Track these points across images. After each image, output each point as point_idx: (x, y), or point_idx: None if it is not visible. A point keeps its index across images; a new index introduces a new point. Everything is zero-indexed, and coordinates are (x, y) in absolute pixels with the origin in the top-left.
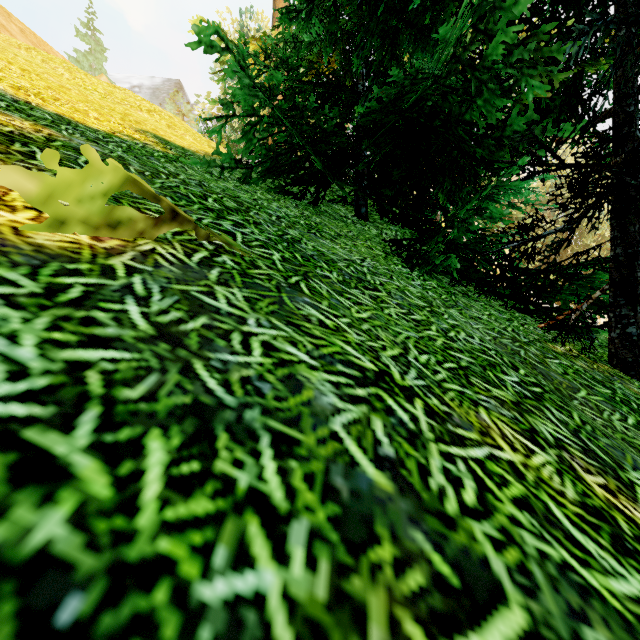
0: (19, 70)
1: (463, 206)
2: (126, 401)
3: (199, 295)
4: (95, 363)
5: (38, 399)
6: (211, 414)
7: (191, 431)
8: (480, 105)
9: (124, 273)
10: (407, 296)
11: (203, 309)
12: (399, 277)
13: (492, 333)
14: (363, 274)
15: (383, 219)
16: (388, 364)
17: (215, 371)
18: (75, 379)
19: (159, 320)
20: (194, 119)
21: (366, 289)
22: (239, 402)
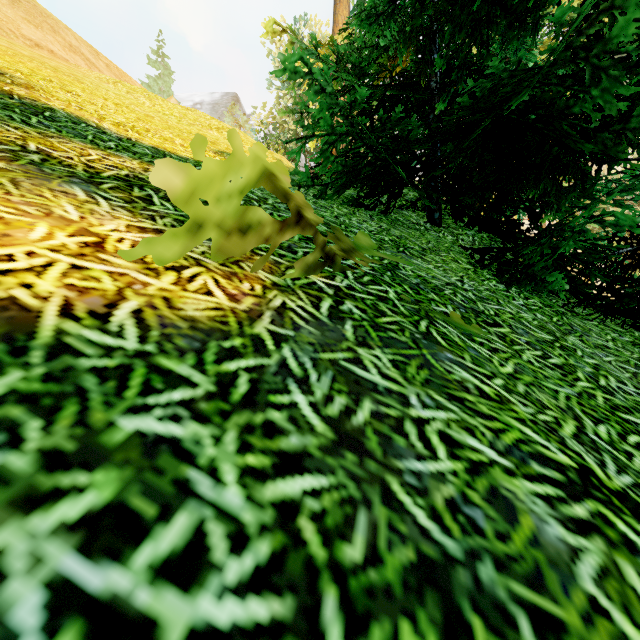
0: (113, 105)
1: (574, 212)
2: (354, 569)
3: (348, 365)
4: (300, 502)
5: (271, 583)
6: (445, 578)
7: (440, 618)
8: (595, 93)
9: (273, 344)
10: (528, 328)
11: (361, 387)
12: (505, 299)
13: (629, 368)
14: (473, 302)
15: (457, 223)
16: (579, 452)
17: (415, 493)
18: (292, 536)
19: (329, 413)
20: (251, 129)
21: (488, 325)
22: (463, 549)
